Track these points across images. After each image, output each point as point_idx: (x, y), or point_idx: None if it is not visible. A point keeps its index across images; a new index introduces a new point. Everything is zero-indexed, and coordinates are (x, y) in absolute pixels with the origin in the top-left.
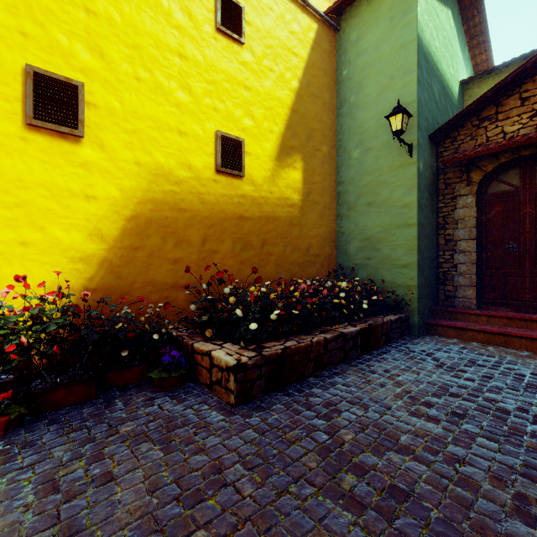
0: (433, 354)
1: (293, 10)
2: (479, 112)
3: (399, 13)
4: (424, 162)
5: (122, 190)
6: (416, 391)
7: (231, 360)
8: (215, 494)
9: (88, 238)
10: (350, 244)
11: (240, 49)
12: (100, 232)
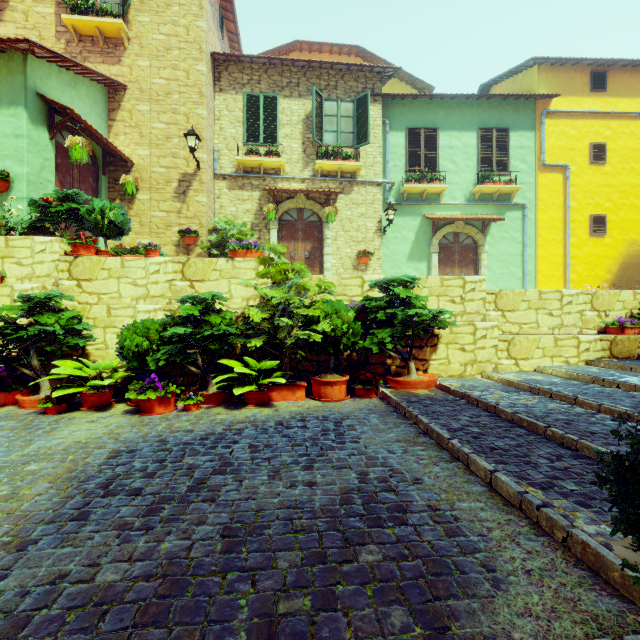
0: None
1: None
2: None
3: None
4: None
5: (617, 253)
6: None
7: None
8: None
9: (606, 273)
10: None
11: None
12: (610, 270)
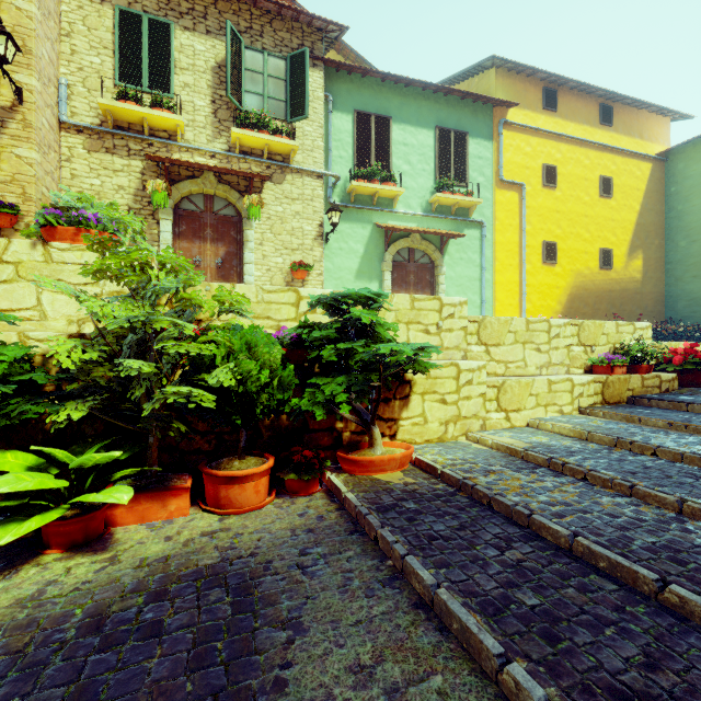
0: None
1: (636, 164)
2: None
3: None
4: None
5: (566, 283)
6: None
7: None
8: None
9: (557, 304)
10: (677, 303)
11: (609, 201)
12: (560, 301)
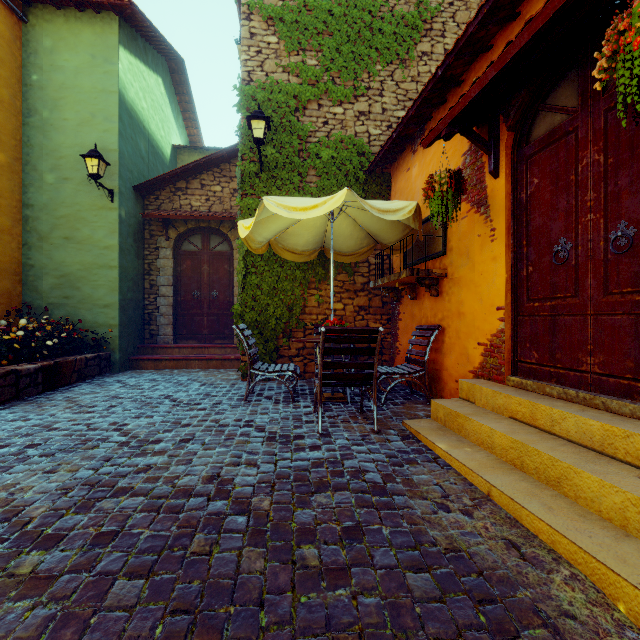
0: (124, 381)
1: None
2: (174, 182)
3: (102, 56)
4: (128, 210)
5: None
6: (88, 402)
7: None
8: None
9: None
10: (42, 280)
11: None
12: None
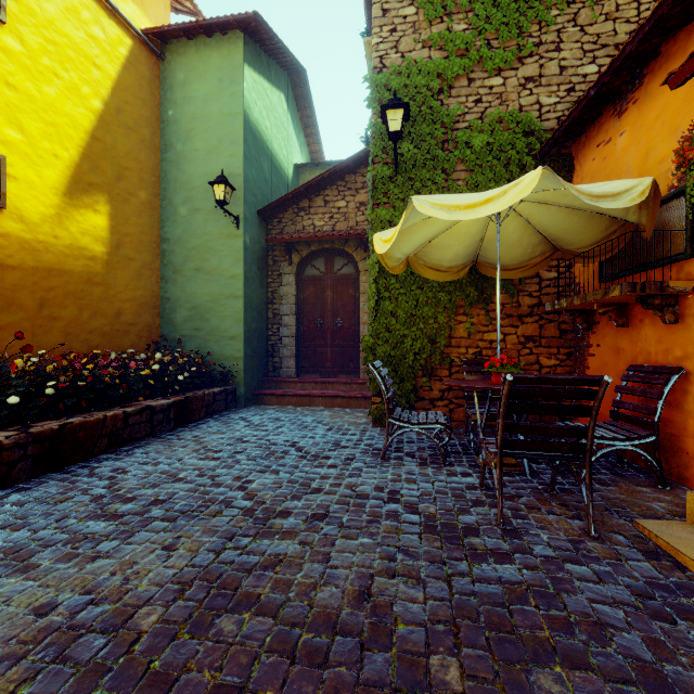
0: (248, 418)
1: (94, 9)
2: (297, 202)
3: (228, 78)
4: (253, 236)
5: None
6: (214, 445)
7: None
8: None
9: None
10: (177, 312)
11: None
12: None
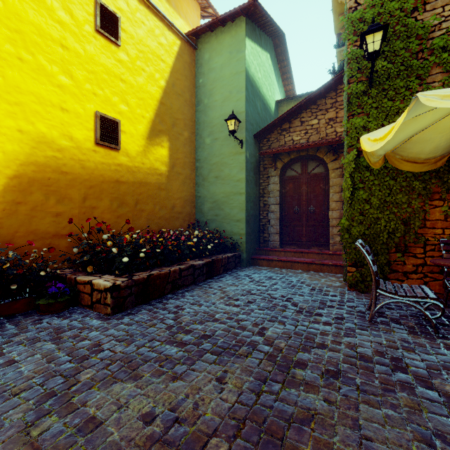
0: (250, 275)
1: (161, 27)
2: (281, 125)
3: (235, 50)
4: (250, 152)
5: (4, 152)
6: (233, 294)
7: (108, 283)
8: (96, 355)
9: None
10: (204, 205)
11: (117, 50)
12: None
